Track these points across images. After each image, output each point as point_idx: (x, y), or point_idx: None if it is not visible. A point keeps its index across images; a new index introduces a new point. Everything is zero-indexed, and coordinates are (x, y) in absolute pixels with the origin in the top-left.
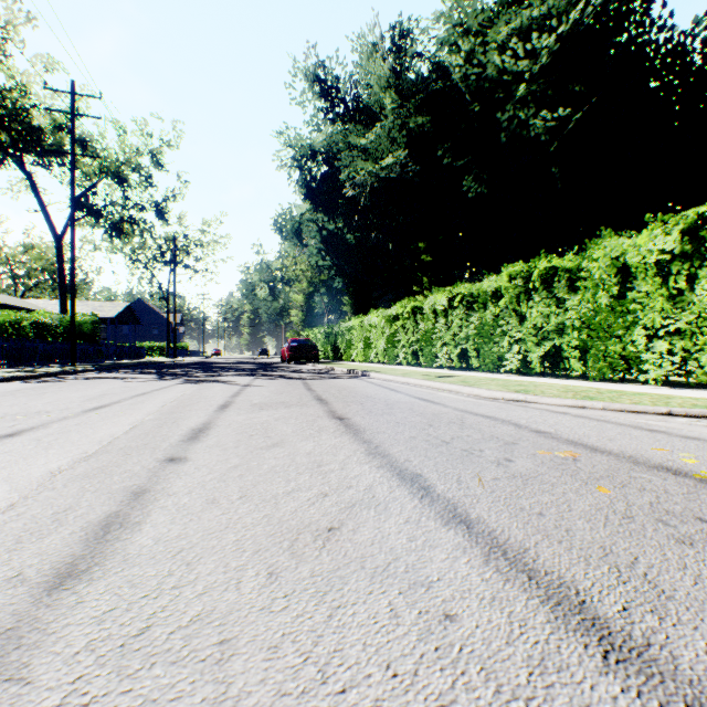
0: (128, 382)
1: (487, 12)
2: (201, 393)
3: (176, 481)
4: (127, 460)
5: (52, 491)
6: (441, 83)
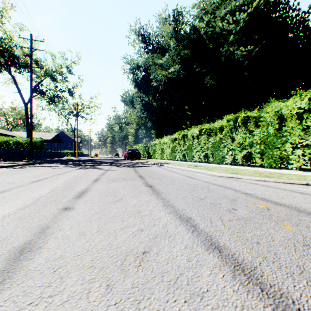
0: (54, 168)
1: (216, 3)
2: (86, 174)
3: (65, 221)
4: (44, 208)
5: (0, 227)
6: (195, 35)
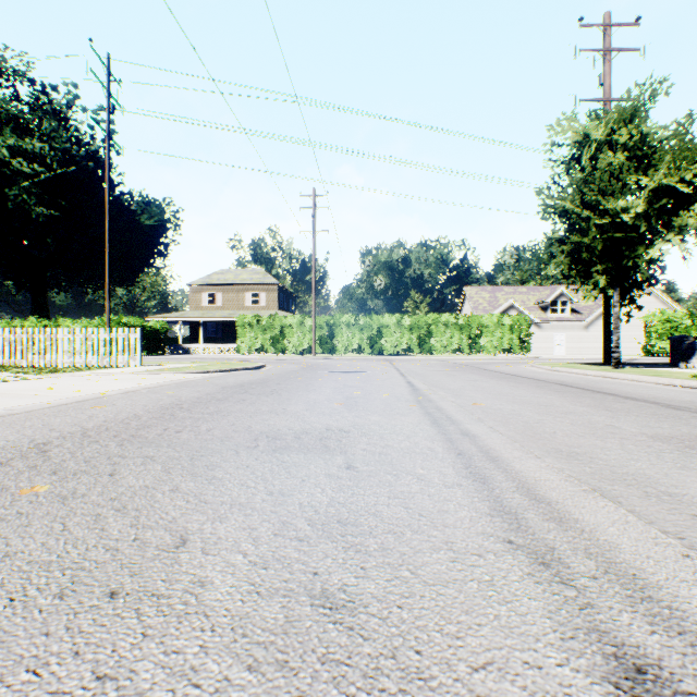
0: None
1: None
2: None
3: None
4: None
5: None
6: None
